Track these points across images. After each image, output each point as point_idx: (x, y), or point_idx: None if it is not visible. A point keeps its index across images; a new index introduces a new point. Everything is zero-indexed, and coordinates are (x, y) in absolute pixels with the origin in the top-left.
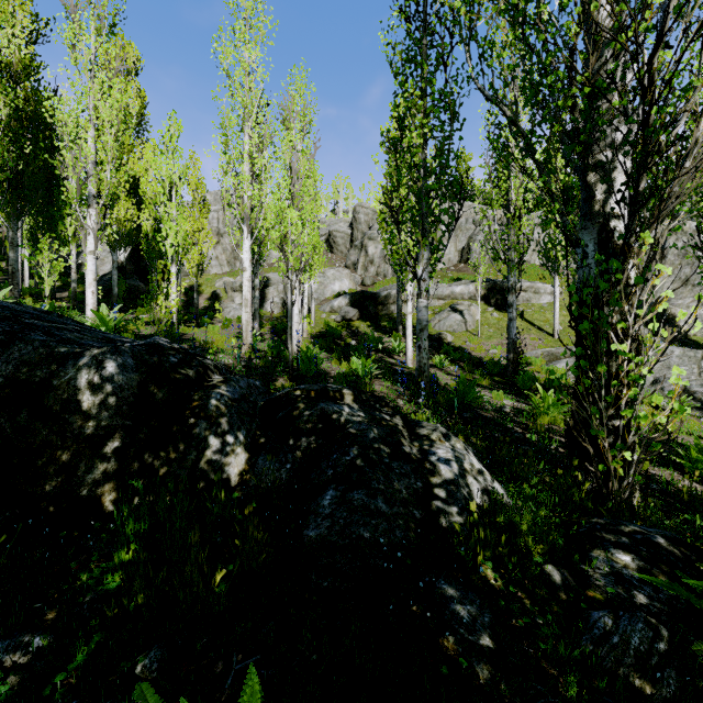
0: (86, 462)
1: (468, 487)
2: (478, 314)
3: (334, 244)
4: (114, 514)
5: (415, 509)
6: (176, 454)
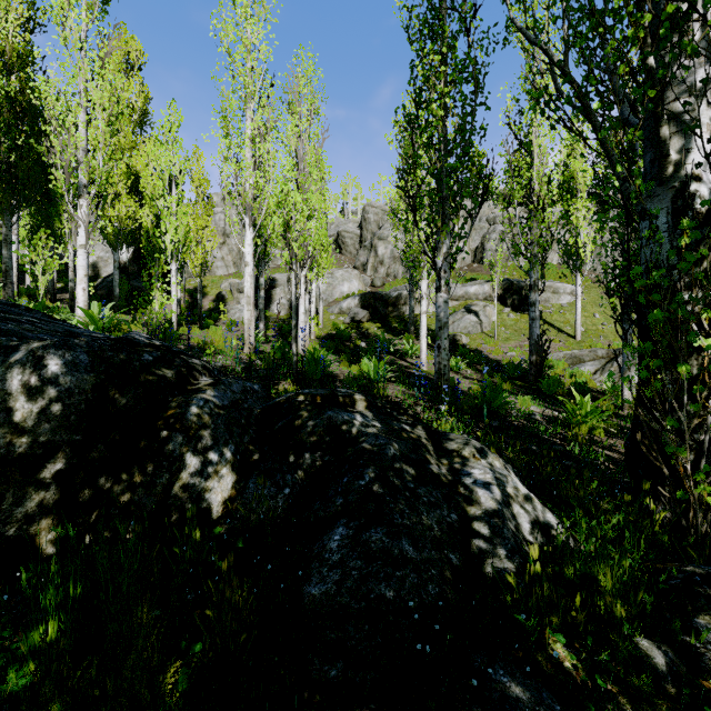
0: (14, 492)
1: (515, 519)
2: (494, 315)
3: (343, 245)
4: (23, 578)
5: (451, 551)
6: (142, 477)
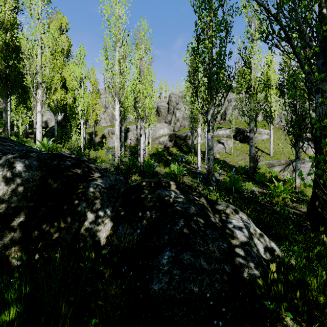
0: None
1: (256, 246)
2: (231, 144)
3: (160, 112)
4: None
5: (225, 264)
6: (65, 224)
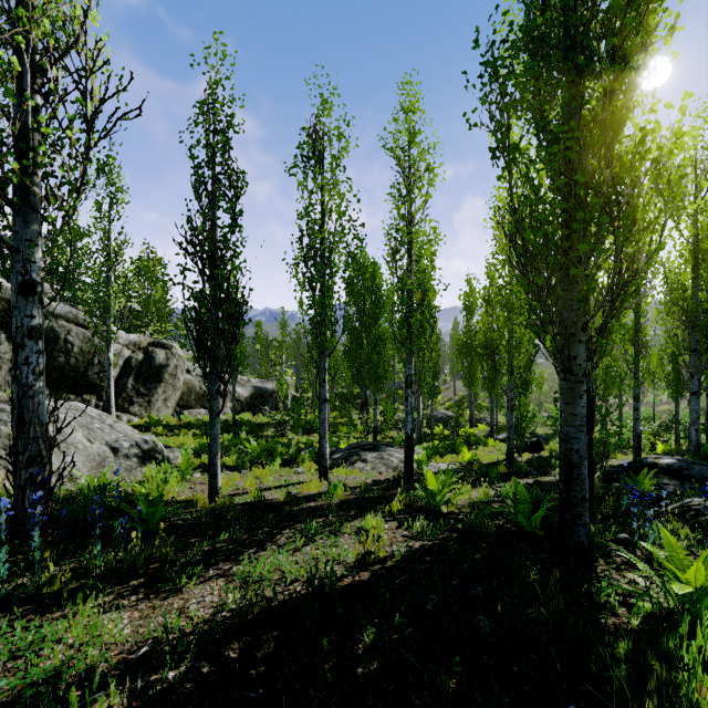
0: None
1: None
2: None
3: None
4: None
5: None
6: None
